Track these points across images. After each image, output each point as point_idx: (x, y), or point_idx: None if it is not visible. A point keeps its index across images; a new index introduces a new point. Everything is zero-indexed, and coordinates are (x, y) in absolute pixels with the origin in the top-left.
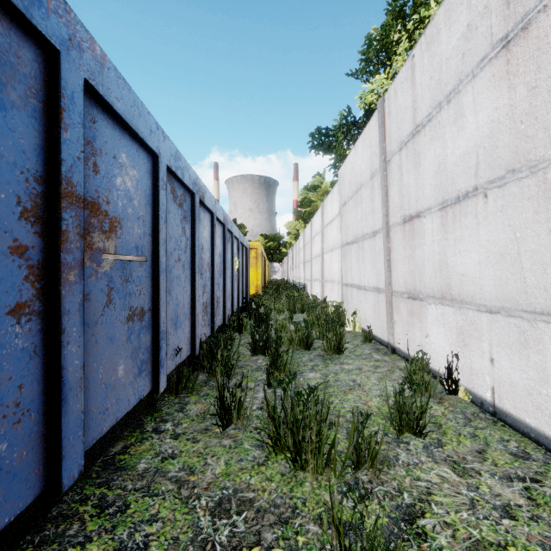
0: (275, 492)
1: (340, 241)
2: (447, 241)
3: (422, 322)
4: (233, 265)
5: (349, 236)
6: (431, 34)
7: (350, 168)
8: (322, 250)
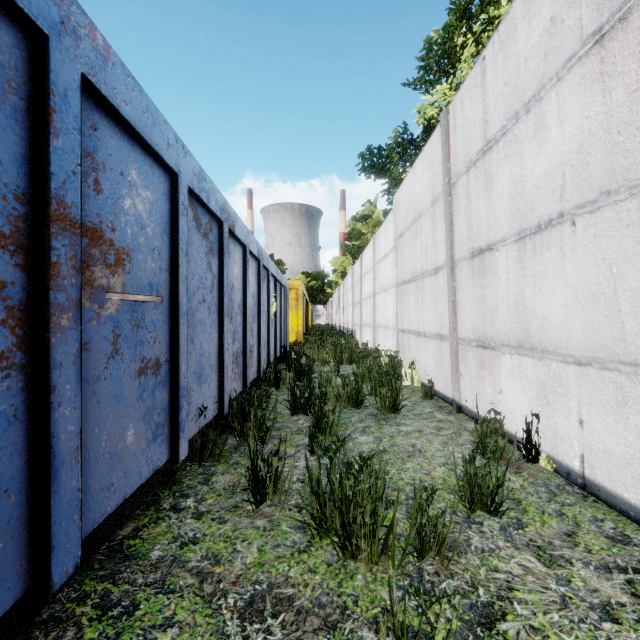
0: (319, 588)
1: (395, 279)
2: (525, 278)
3: (494, 375)
4: (270, 308)
5: (405, 273)
6: (506, 30)
7: (408, 193)
8: (374, 291)
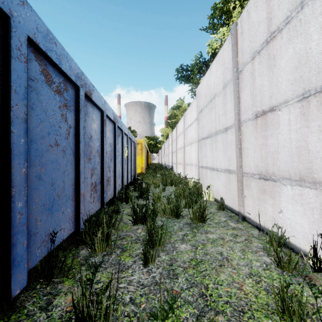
0: None
1: (197, 137)
2: (308, 128)
3: (275, 199)
4: (123, 153)
5: (204, 133)
6: None
7: (206, 85)
8: (184, 144)
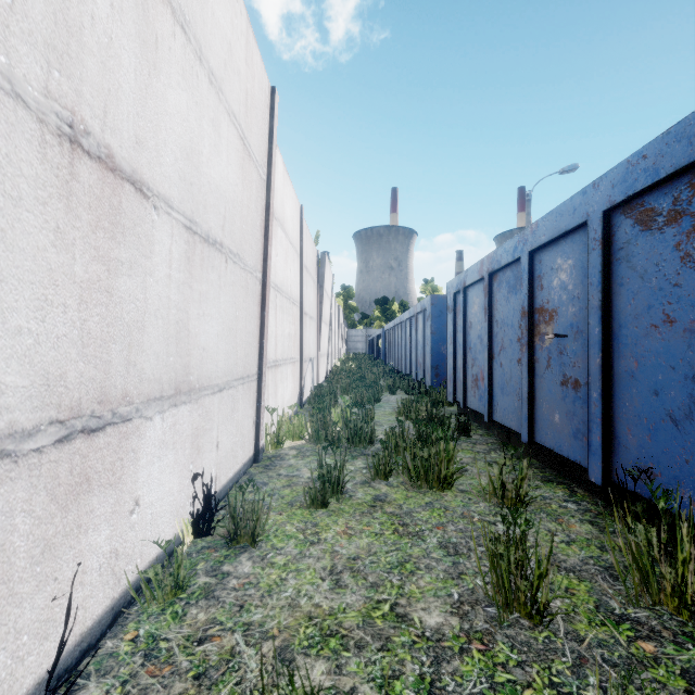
0: None
1: None
2: (192, 291)
3: (124, 481)
4: None
5: None
6: None
7: None
8: None
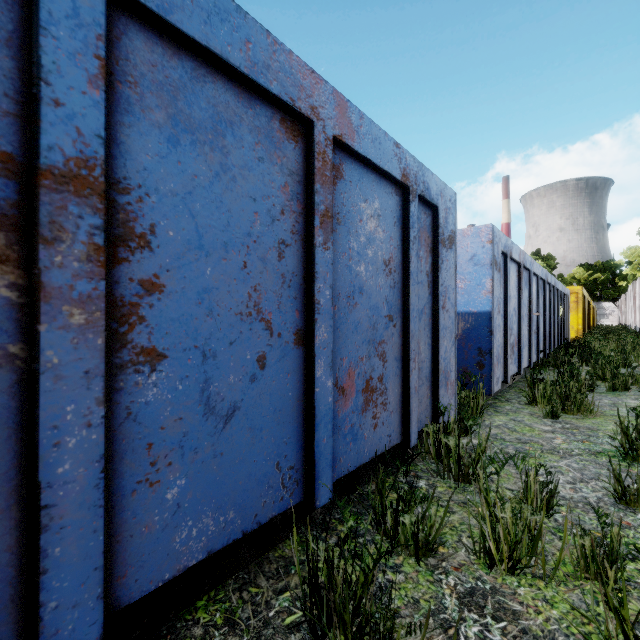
0: None
1: None
2: None
3: None
4: (558, 312)
5: None
6: None
7: None
8: None
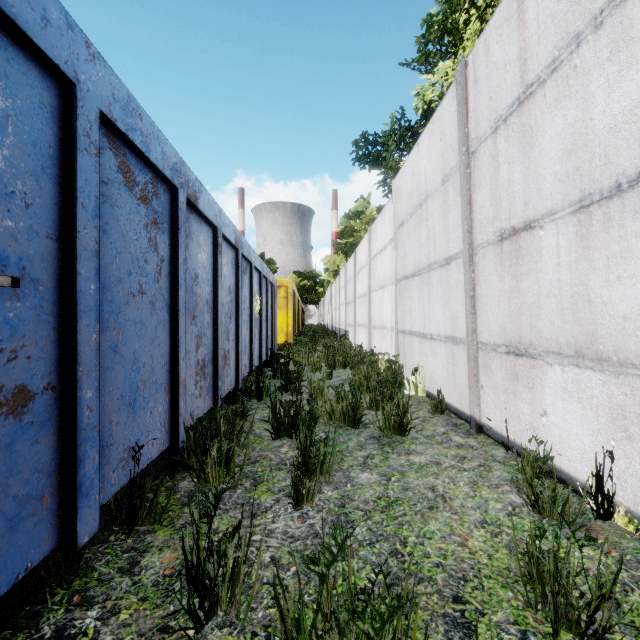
0: None
1: (394, 275)
2: (590, 262)
3: (534, 391)
4: (252, 306)
5: (407, 267)
6: None
7: (410, 174)
8: (369, 288)
